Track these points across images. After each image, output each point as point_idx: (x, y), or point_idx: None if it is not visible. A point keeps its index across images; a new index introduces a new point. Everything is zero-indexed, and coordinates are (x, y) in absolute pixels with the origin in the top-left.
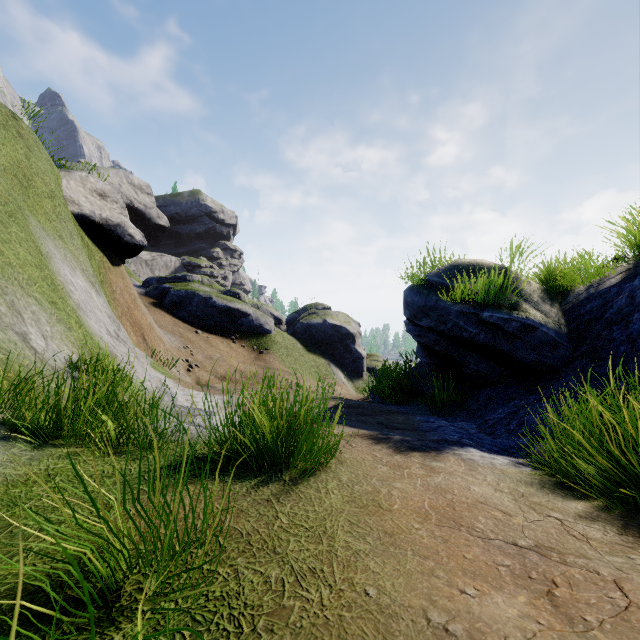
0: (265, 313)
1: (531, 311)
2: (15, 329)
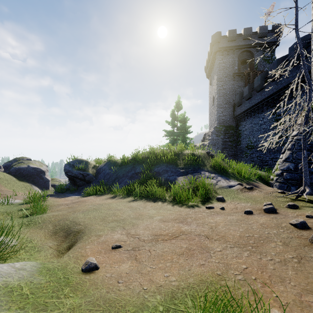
0: None
1: (89, 171)
2: None
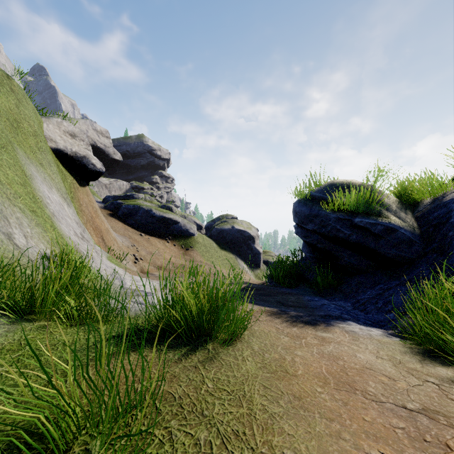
0: (190, 221)
1: (392, 217)
2: (2, 230)
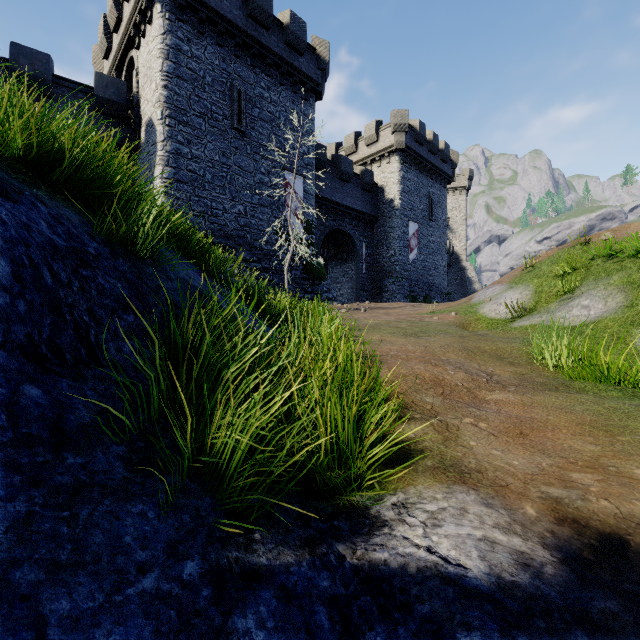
0: None
1: None
2: None
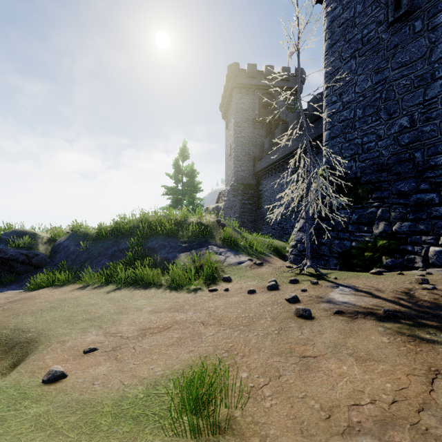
0: None
1: (39, 249)
2: None
